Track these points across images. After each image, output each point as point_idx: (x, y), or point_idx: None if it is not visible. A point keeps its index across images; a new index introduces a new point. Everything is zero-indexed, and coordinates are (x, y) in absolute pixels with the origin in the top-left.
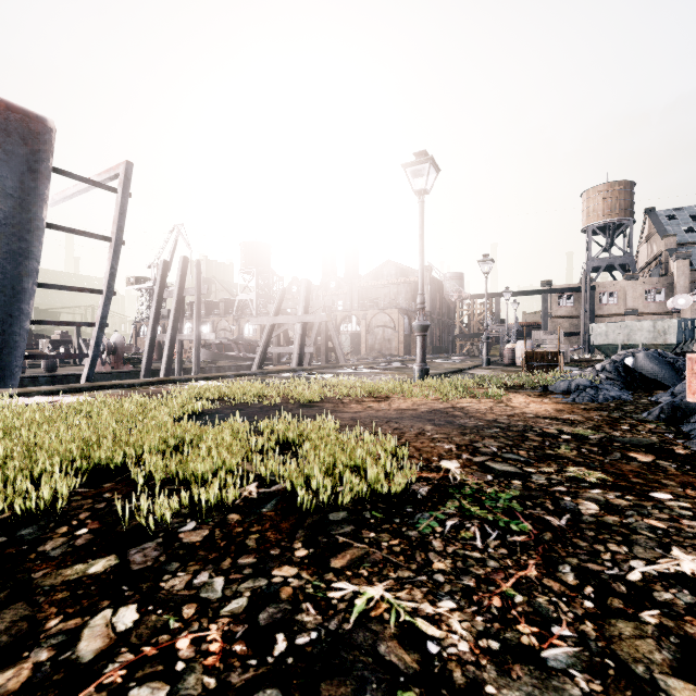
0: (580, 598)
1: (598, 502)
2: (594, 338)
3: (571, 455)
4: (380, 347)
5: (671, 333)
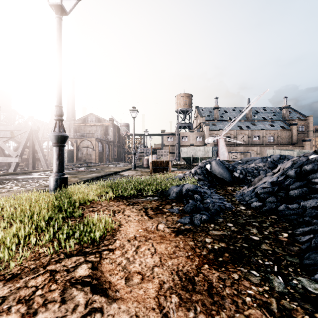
0: None
1: None
2: (182, 154)
3: None
4: (85, 158)
5: (210, 152)
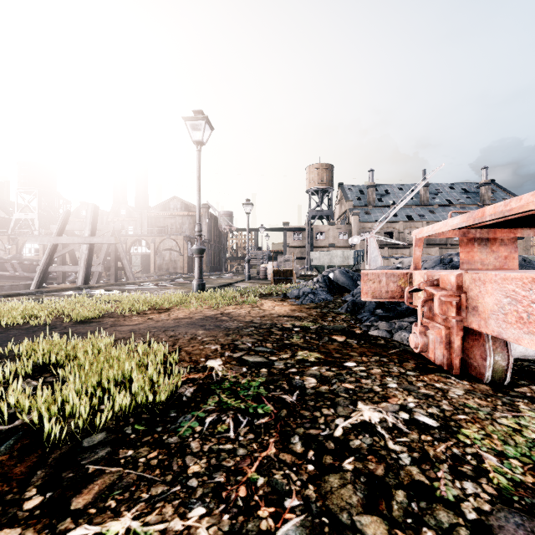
0: (305, 464)
1: (316, 377)
2: (313, 261)
3: (300, 342)
4: (167, 266)
5: (351, 258)
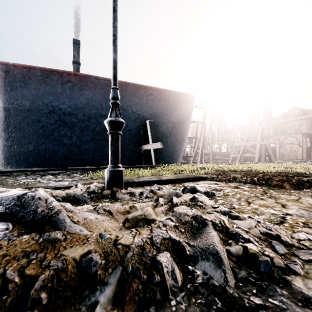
0: None
1: None
2: None
3: None
4: (288, 155)
5: None
